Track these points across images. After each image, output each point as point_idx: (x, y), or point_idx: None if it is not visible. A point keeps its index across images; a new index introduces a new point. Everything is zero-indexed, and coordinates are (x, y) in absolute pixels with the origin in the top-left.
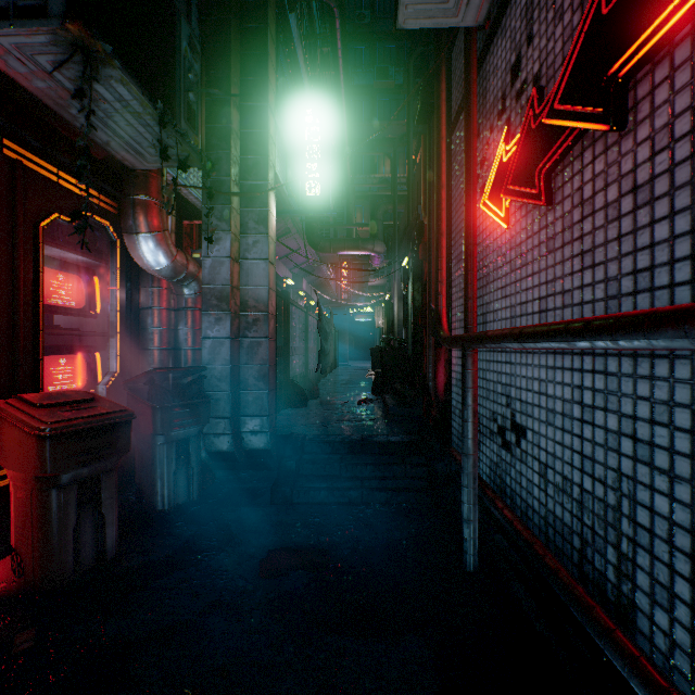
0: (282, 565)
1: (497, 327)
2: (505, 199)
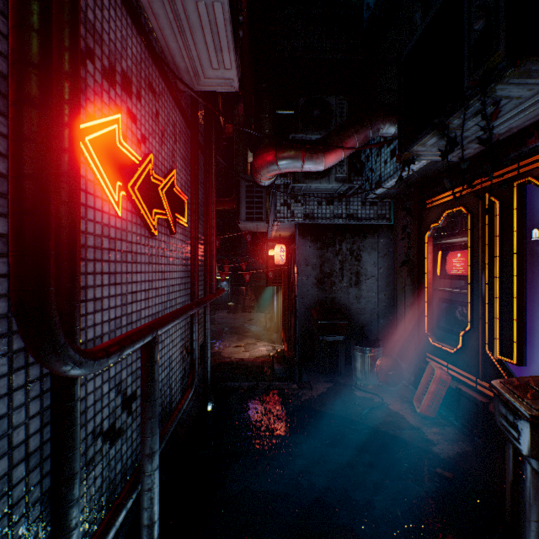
0: (339, 536)
1: (105, 317)
2: (119, 185)
